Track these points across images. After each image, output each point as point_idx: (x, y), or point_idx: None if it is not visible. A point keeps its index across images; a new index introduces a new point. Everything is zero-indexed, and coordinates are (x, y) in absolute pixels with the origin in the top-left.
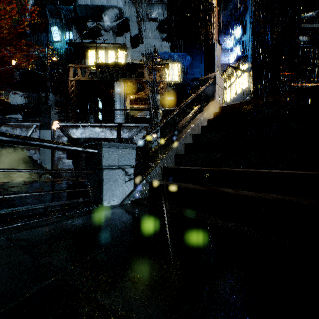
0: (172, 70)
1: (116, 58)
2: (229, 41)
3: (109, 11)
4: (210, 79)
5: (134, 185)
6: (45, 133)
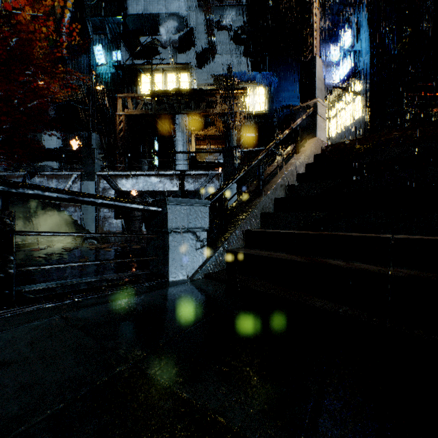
0: (253, 96)
1: (178, 83)
2: (334, 52)
3: (169, 20)
4: (309, 107)
5: (208, 253)
6: (87, 185)
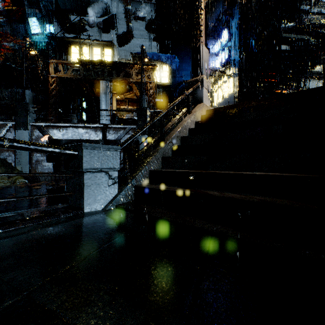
0: (161, 71)
1: (102, 56)
2: (216, 46)
3: (94, 5)
4: (198, 81)
5: (119, 189)
6: (21, 133)
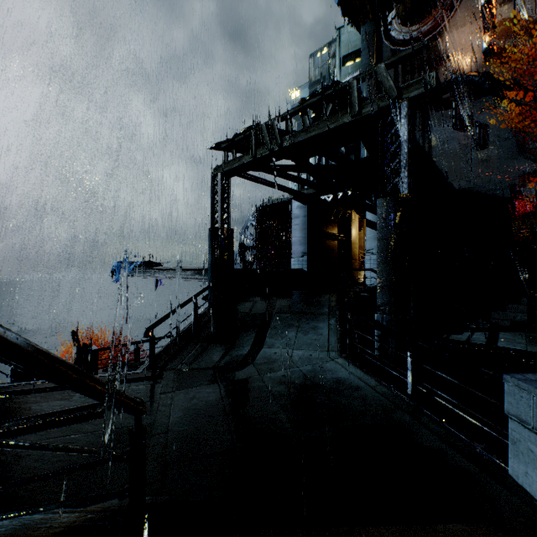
0: None
1: None
2: None
3: None
4: None
5: None
6: None
